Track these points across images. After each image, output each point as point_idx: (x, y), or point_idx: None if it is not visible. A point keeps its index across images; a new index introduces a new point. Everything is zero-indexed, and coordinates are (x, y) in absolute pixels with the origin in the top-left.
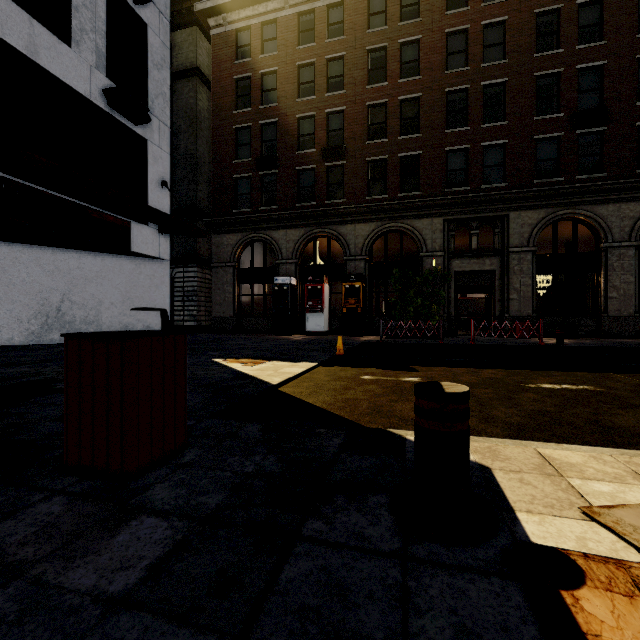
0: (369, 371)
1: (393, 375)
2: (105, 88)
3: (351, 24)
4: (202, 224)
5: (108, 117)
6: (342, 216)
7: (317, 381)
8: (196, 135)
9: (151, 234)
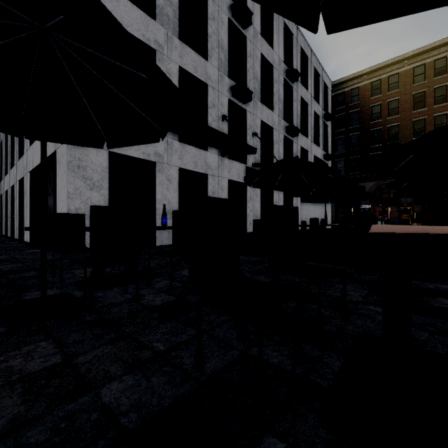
0: None
1: None
2: (324, 155)
3: (403, 83)
4: None
5: (321, 162)
6: None
7: None
8: None
9: None
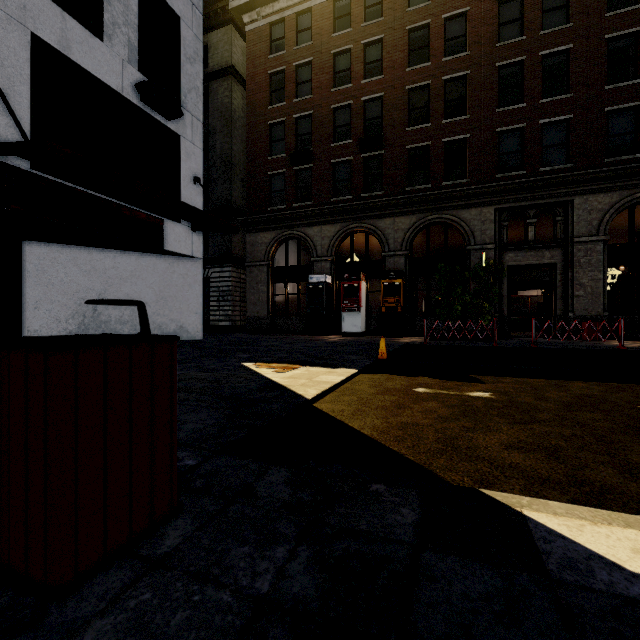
0: (422, 381)
1: (454, 388)
2: (137, 82)
3: (390, 4)
4: (237, 223)
5: (141, 113)
6: (380, 209)
7: (360, 394)
8: (231, 134)
9: (184, 232)
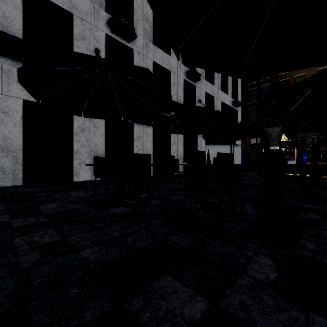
0: None
1: None
2: (233, 101)
3: None
4: None
5: (231, 108)
6: None
7: (326, 177)
8: None
9: None
